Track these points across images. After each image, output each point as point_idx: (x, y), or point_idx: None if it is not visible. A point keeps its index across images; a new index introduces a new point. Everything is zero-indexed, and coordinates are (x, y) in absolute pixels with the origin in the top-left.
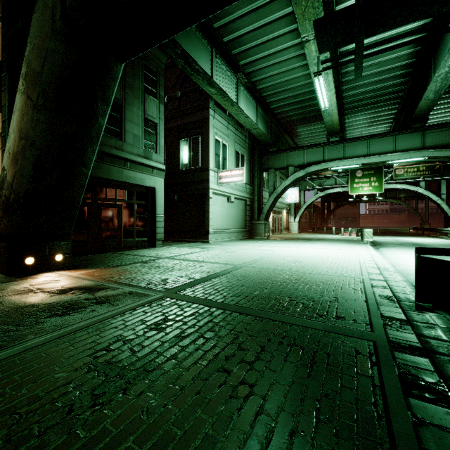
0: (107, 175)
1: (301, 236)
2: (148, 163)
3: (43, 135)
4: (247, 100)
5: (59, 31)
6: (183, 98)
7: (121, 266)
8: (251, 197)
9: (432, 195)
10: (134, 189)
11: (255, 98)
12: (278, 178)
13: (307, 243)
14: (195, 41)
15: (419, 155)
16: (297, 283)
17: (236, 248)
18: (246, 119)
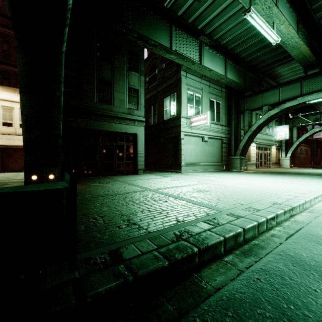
0: (101, 128)
1: (283, 170)
2: (130, 117)
3: (25, 107)
4: (213, 57)
5: (17, 47)
6: (166, 68)
7: (81, 184)
8: (228, 137)
9: None
10: (124, 135)
11: (223, 53)
12: None
13: (269, 176)
14: (153, 24)
15: None
16: (146, 207)
17: (189, 177)
18: (210, 72)
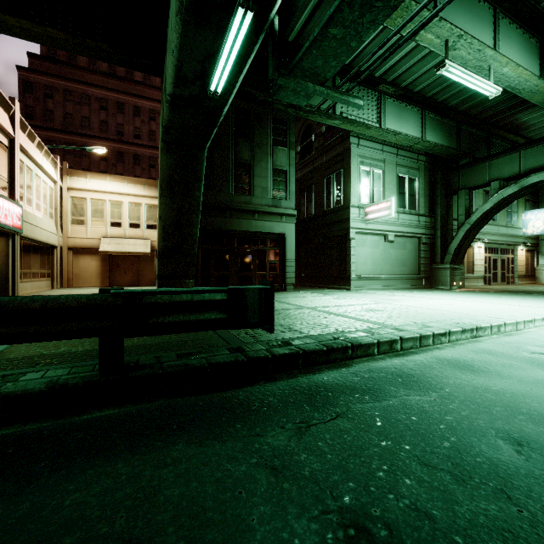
0: (237, 227)
1: (533, 288)
2: (276, 211)
3: (165, 211)
4: (402, 111)
5: (162, 149)
6: (327, 132)
7: None
8: (430, 233)
9: None
10: (267, 236)
11: (418, 103)
12: None
13: (493, 296)
14: None
15: None
16: (304, 321)
17: (361, 296)
18: (396, 136)
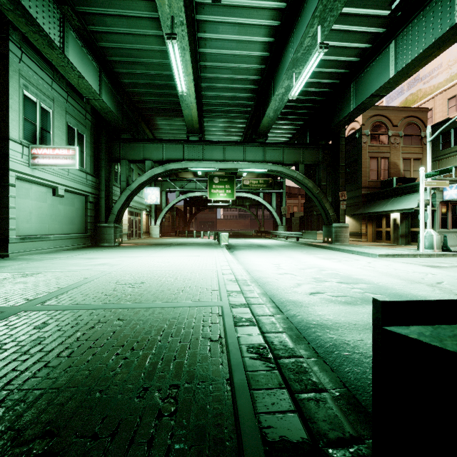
0: None
1: (161, 241)
2: None
3: None
4: (83, 56)
5: None
6: None
7: None
8: (95, 193)
9: (267, 204)
10: None
11: (97, 60)
12: (136, 174)
13: (164, 250)
14: None
15: (262, 166)
16: (109, 346)
17: (52, 265)
18: (80, 79)
